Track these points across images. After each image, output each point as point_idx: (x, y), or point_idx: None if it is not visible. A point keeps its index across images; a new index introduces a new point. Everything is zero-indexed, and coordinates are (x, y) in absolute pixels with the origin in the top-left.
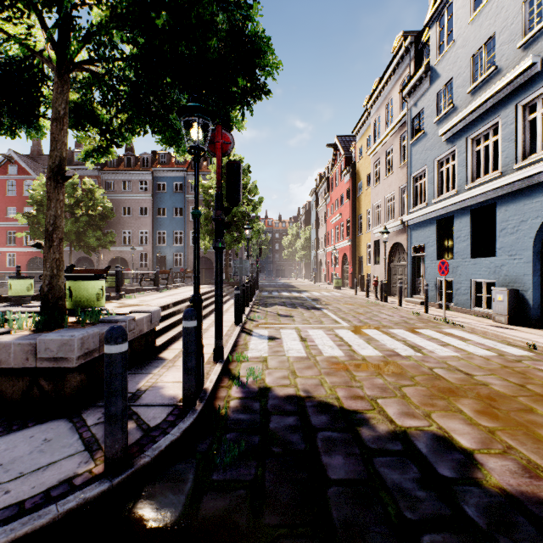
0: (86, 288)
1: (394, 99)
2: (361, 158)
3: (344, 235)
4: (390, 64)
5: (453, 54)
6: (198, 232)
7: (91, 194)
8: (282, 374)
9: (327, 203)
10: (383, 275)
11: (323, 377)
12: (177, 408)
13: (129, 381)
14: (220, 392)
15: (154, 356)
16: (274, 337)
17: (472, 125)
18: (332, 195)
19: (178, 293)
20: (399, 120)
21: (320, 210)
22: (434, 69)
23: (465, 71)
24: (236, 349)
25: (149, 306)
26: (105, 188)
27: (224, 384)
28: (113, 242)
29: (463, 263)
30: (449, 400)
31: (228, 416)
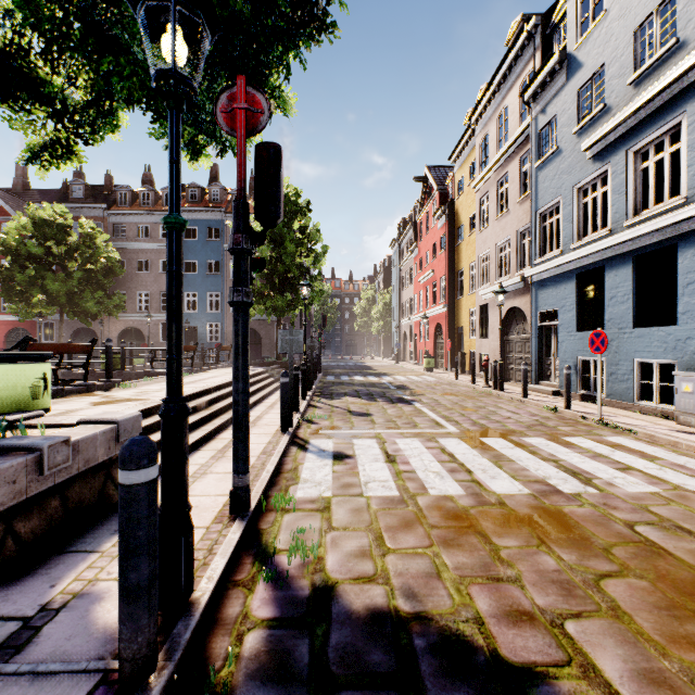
0: (10, 378)
1: (511, 108)
2: (461, 193)
3: (438, 298)
4: (505, 58)
5: (604, 31)
6: (178, 261)
7: (90, 241)
8: (359, 544)
9: (413, 256)
10: (494, 352)
11: (438, 553)
12: (105, 683)
13: (39, 577)
14: (228, 602)
15: None
16: (343, 454)
17: (635, 132)
18: (420, 246)
19: (204, 378)
20: (518, 135)
21: (404, 267)
22: (574, 56)
23: (624, 53)
24: (277, 482)
25: (142, 404)
26: (114, 234)
27: (241, 577)
28: (121, 307)
29: (621, 335)
30: None
31: None
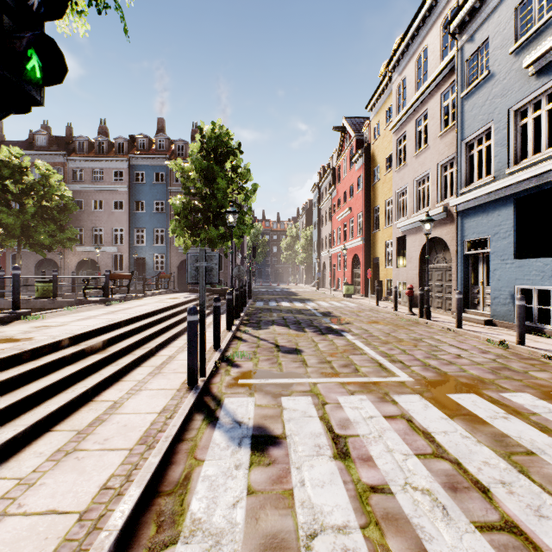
0: None
1: (430, 48)
2: (377, 137)
3: (355, 232)
4: None
5: None
6: None
7: (45, 181)
8: None
9: (332, 197)
10: (412, 280)
11: None
12: None
13: None
14: None
15: None
16: (267, 433)
17: None
18: (338, 187)
19: (130, 307)
20: (439, 71)
21: (323, 207)
22: None
23: None
24: (137, 534)
25: None
26: (72, 178)
27: None
28: (73, 239)
29: None
30: None
31: None
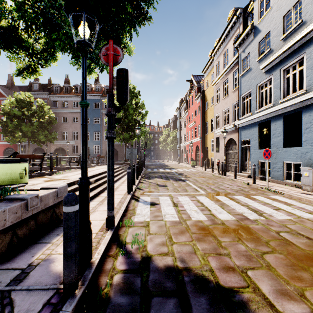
0: (11, 169)
1: (229, 50)
2: (207, 87)
3: (197, 134)
4: (227, 27)
5: (270, 16)
6: (86, 120)
7: (41, 109)
8: (161, 240)
9: (186, 115)
10: (222, 158)
11: (195, 244)
12: (57, 293)
13: (26, 253)
14: (106, 263)
15: (60, 223)
16: (154, 203)
17: (284, 61)
18: (189, 111)
19: (93, 170)
20: (232, 62)
21: (182, 120)
22: (257, 27)
23: (279, 26)
24: (126, 214)
25: (66, 181)
26: (52, 106)
27: (111, 253)
28: (55, 138)
29: (277, 151)
30: (310, 271)
31: (109, 299)
